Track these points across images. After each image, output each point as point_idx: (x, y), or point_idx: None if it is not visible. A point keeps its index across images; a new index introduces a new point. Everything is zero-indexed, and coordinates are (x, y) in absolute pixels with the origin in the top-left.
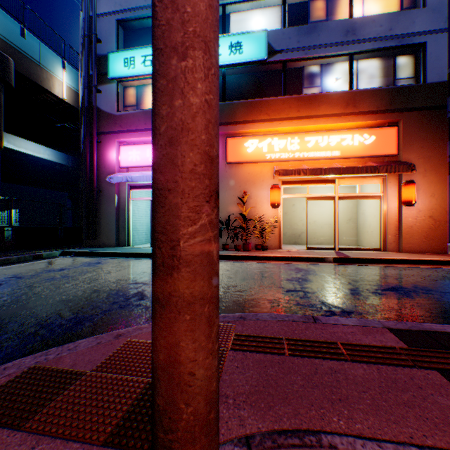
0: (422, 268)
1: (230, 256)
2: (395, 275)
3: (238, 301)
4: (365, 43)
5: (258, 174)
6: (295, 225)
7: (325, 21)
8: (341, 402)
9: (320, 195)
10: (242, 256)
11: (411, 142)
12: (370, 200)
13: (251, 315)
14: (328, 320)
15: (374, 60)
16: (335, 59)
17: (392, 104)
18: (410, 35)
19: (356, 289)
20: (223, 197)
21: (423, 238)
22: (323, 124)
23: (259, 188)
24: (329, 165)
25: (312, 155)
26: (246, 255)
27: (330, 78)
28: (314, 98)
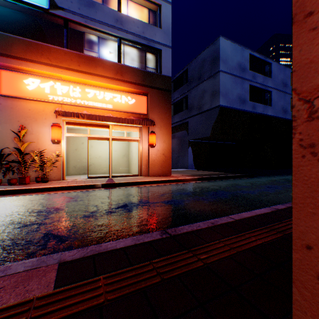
0: (155, 186)
1: None
2: (136, 194)
3: None
4: (129, 34)
5: (41, 112)
6: (85, 159)
7: (103, 5)
8: None
9: (99, 136)
10: (10, 191)
11: (155, 108)
12: (135, 143)
13: None
14: None
15: (136, 49)
16: (110, 37)
17: (145, 81)
18: (154, 42)
19: (97, 211)
20: None
21: (160, 167)
22: (100, 82)
23: (42, 125)
24: (105, 114)
25: (92, 104)
26: (16, 189)
27: (107, 50)
28: (93, 60)
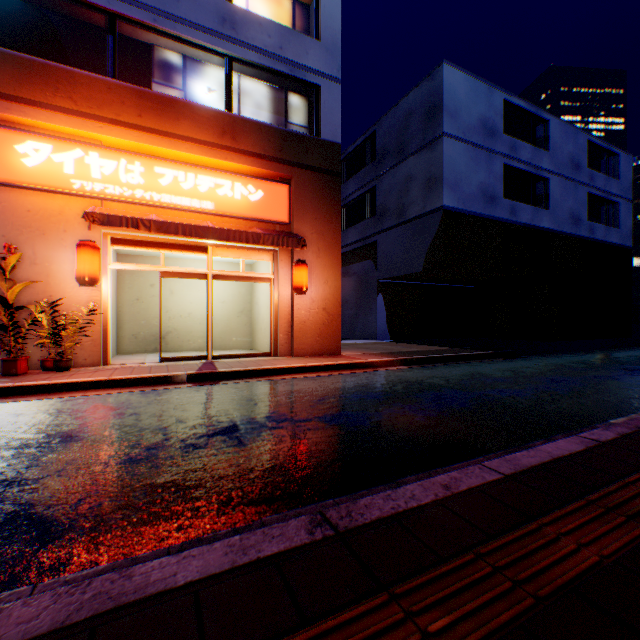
0: (305, 379)
1: None
2: (261, 397)
3: None
4: (250, 51)
5: (55, 217)
6: (157, 319)
7: None
8: None
9: (186, 270)
10: None
11: (306, 210)
12: (264, 285)
13: None
14: None
15: (265, 85)
16: (208, 55)
17: (284, 152)
18: (304, 68)
19: (164, 443)
20: None
21: (318, 336)
22: (188, 153)
23: (58, 245)
24: (197, 222)
25: (169, 199)
26: None
27: (203, 84)
28: (172, 104)
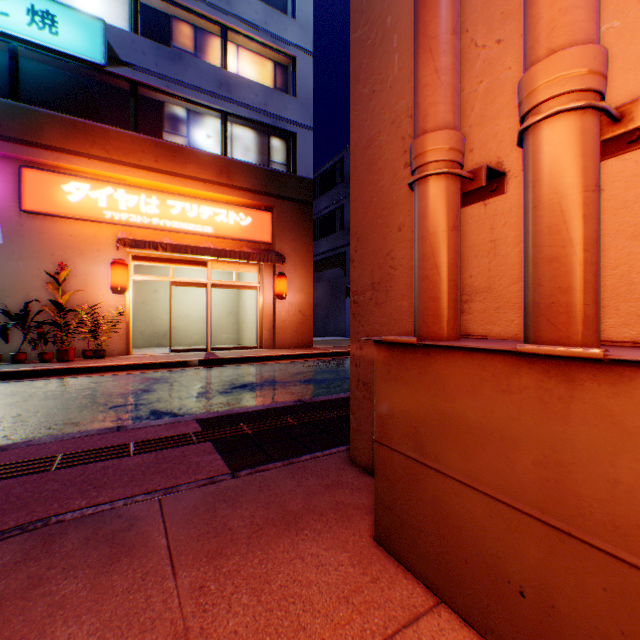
0: (286, 363)
1: (27, 373)
2: (257, 373)
3: (14, 435)
4: (241, 108)
5: (91, 240)
6: (160, 319)
7: (196, 55)
8: (96, 488)
9: (190, 281)
10: (53, 371)
11: (285, 232)
12: (251, 291)
13: (22, 442)
14: (138, 426)
15: (252, 131)
16: (208, 110)
17: (268, 187)
18: (284, 120)
19: (207, 391)
20: (15, 270)
21: (295, 332)
22: (193, 189)
23: (94, 262)
24: (200, 243)
25: (178, 225)
26: (62, 368)
27: (204, 132)
28: (181, 151)
